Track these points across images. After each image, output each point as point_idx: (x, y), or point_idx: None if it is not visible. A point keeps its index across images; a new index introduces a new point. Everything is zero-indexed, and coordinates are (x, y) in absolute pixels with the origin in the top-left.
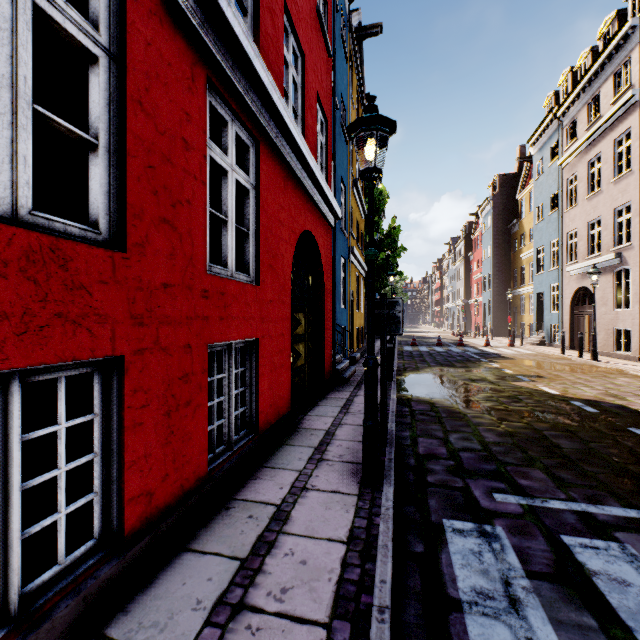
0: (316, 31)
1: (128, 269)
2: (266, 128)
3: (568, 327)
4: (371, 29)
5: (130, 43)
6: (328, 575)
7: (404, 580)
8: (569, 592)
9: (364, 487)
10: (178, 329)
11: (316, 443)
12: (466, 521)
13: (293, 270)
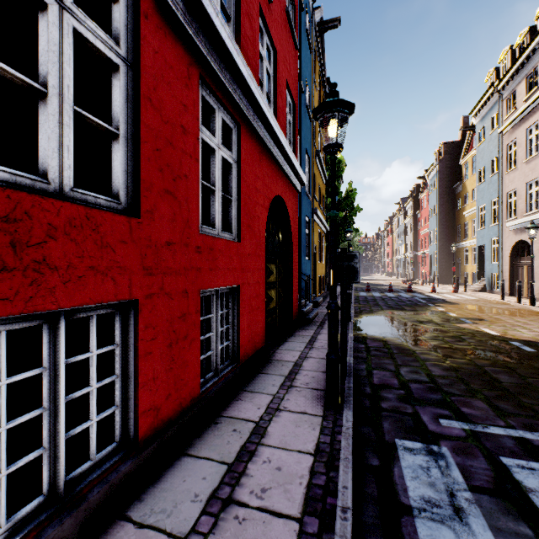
0: (285, 29)
1: (141, 231)
2: (245, 113)
3: (508, 276)
4: (331, 23)
5: (142, 53)
6: (299, 480)
7: (362, 487)
8: (507, 505)
9: (327, 410)
10: (178, 278)
11: (286, 372)
12: (415, 441)
13: (266, 228)
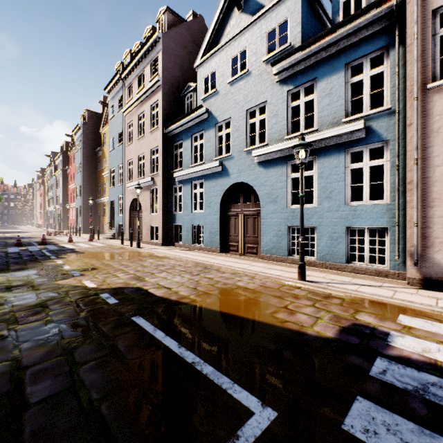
0: None
1: None
2: None
3: (128, 225)
4: None
5: None
6: None
7: None
8: None
9: None
10: None
11: None
12: None
13: None
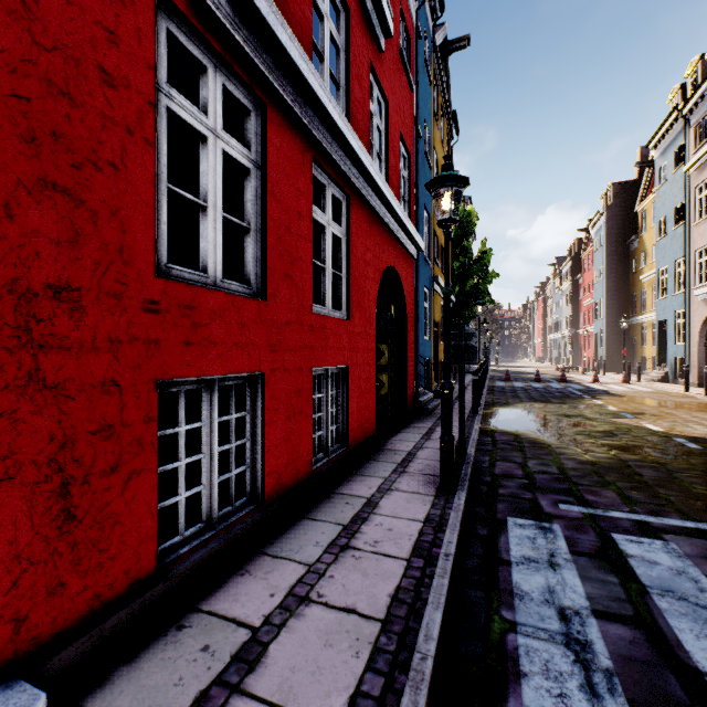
0: (399, 73)
1: (267, 312)
2: (355, 184)
3: (696, 361)
4: (457, 43)
5: (268, 154)
6: (408, 537)
7: (468, 548)
8: (603, 564)
9: (440, 491)
10: (294, 355)
11: (399, 460)
12: (528, 519)
13: (377, 304)
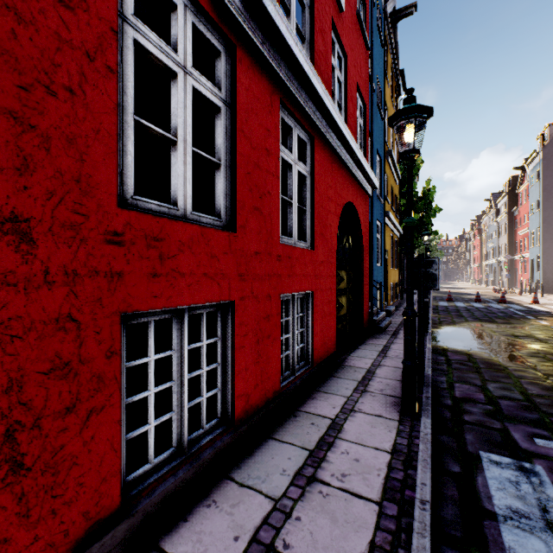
0: (356, 32)
1: (237, 243)
2: (319, 126)
3: None
4: (405, 10)
5: (237, 93)
6: (377, 472)
7: (442, 489)
8: None
9: (404, 415)
10: (263, 283)
11: (359, 378)
12: (503, 456)
13: (337, 235)
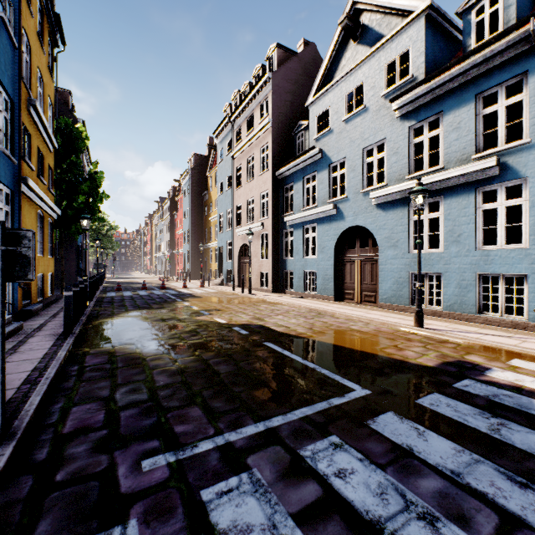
0: None
1: None
2: None
3: (237, 271)
4: None
5: None
6: None
7: None
8: None
9: None
10: None
11: None
12: None
13: None
